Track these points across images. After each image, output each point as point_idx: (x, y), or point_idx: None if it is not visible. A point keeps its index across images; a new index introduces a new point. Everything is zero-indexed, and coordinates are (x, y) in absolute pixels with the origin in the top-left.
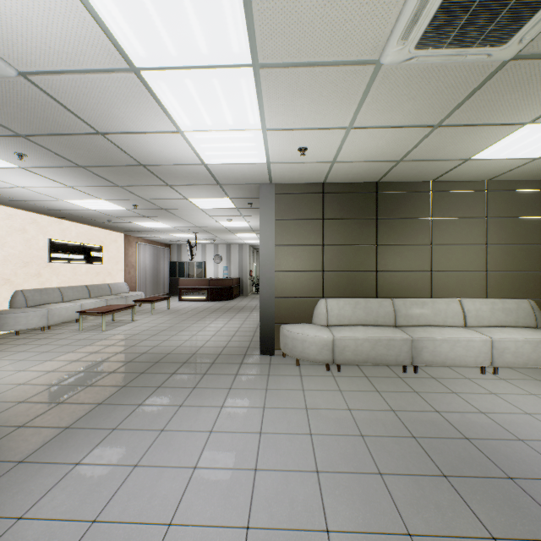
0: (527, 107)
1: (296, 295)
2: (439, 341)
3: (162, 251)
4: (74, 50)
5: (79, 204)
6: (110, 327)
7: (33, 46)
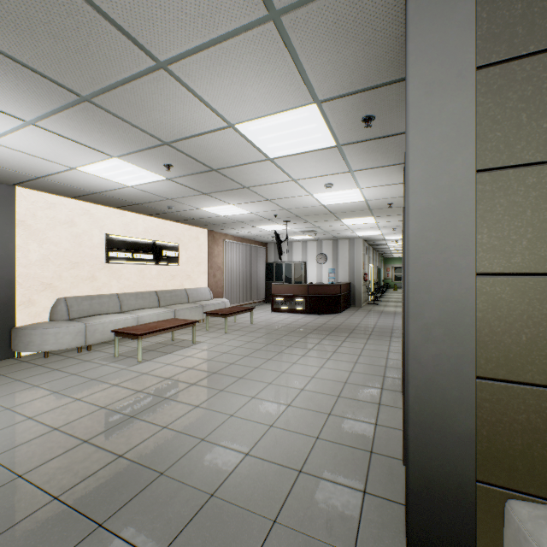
0: None
1: None
2: None
3: (256, 250)
4: None
5: (101, 174)
6: (154, 354)
7: None
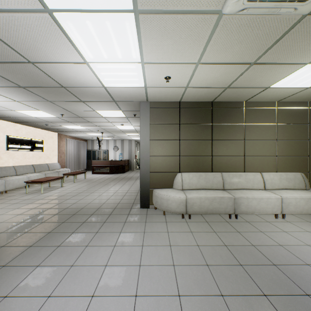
0: (310, 52)
1: (163, 171)
2: (251, 198)
3: (82, 144)
4: None
5: (25, 113)
6: (46, 191)
7: None
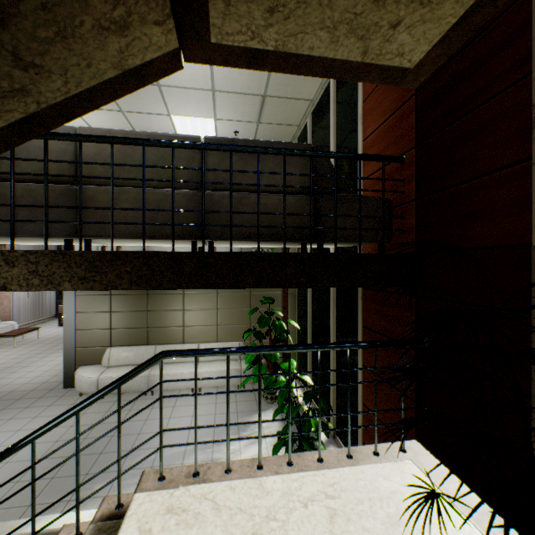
0: None
1: (92, 346)
2: (165, 375)
3: None
4: None
5: None
6: None
7: None
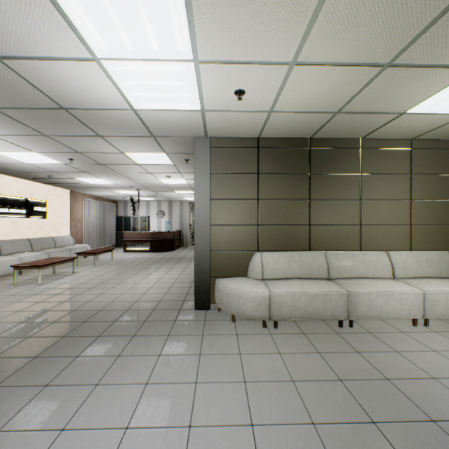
0: None
1: (231, 249)
2: (375, 294)
3: (109, 207)
4: None
5: (11, 156)
6: (47, 280)
7: None
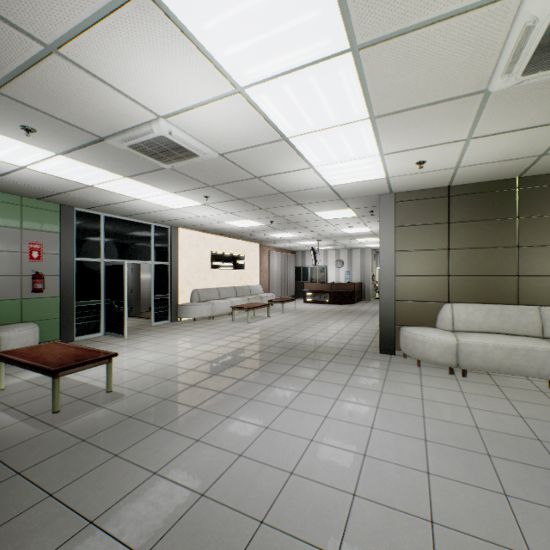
0: None
1: (417, 299)
2: None
3: (289, 257)
4: (252, 137)
5: (232, 224)
6: (252, 320)
7: (230, 140)
